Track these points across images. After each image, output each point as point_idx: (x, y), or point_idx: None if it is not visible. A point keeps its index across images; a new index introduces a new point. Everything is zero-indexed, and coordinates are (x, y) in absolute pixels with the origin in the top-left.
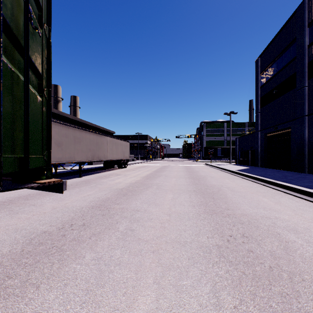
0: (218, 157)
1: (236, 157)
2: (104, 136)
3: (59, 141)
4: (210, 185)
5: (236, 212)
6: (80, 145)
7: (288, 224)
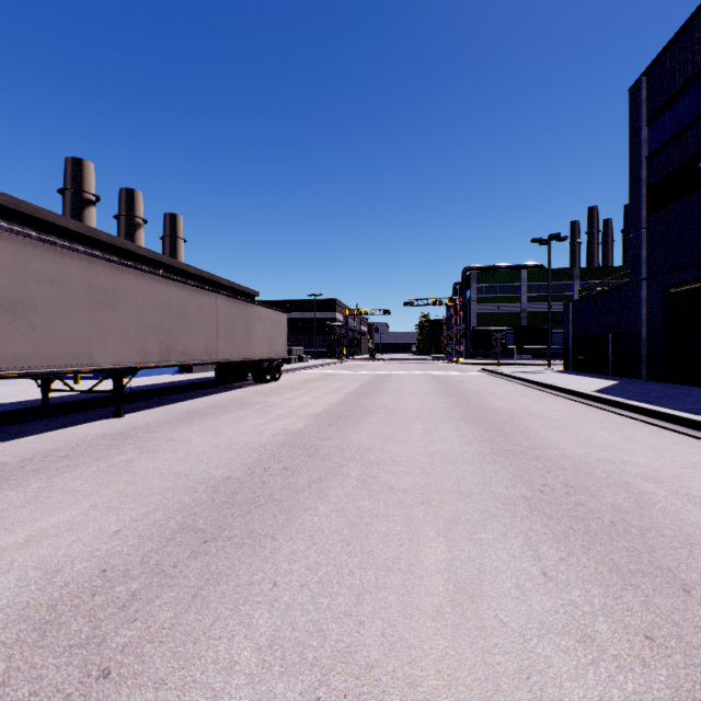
0: (507, 352)
1: (566, 353)
2: (208, 293)
3: (20, 298)
4: (566, 462)
5: None
6: (117, 315)
7: None
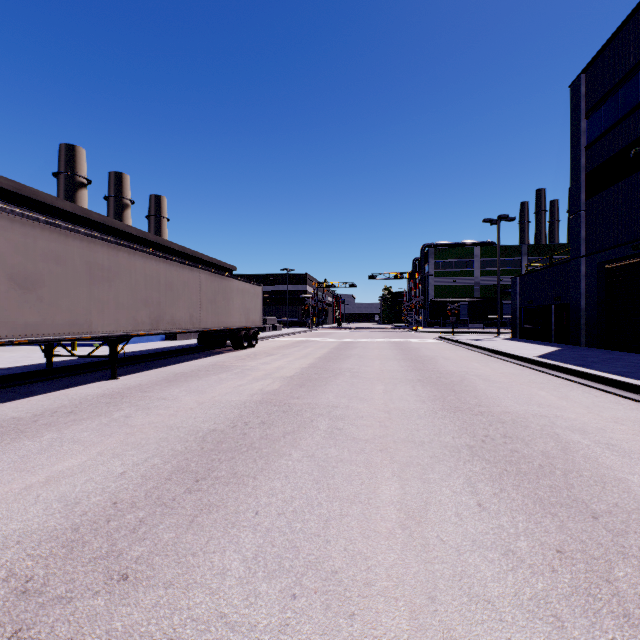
0: (461, 321)
1: (514, 322)
2: (193, 268)
3: (30, 274)
4: (507, 417)
5: None
6: (113, 288)
7: None
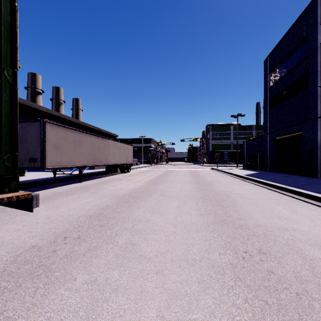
0: (224, 161)
1: (243, 161)
2: (106, 139)
3: (58, 144)
4: (217, 191)
5: (249, 222)
6: (81, 148)
7: (309, 237)
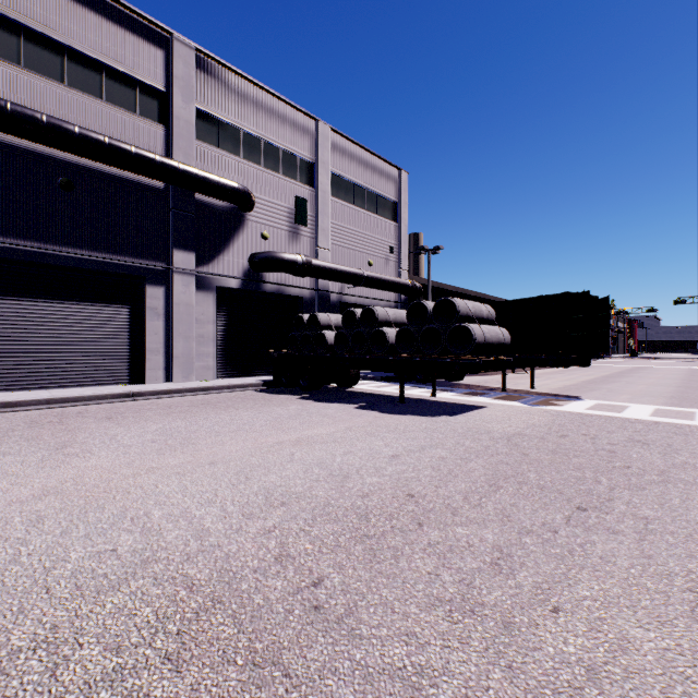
0: None
1: None
2: None
3: None
4: None
5: None
6: None
7: None
